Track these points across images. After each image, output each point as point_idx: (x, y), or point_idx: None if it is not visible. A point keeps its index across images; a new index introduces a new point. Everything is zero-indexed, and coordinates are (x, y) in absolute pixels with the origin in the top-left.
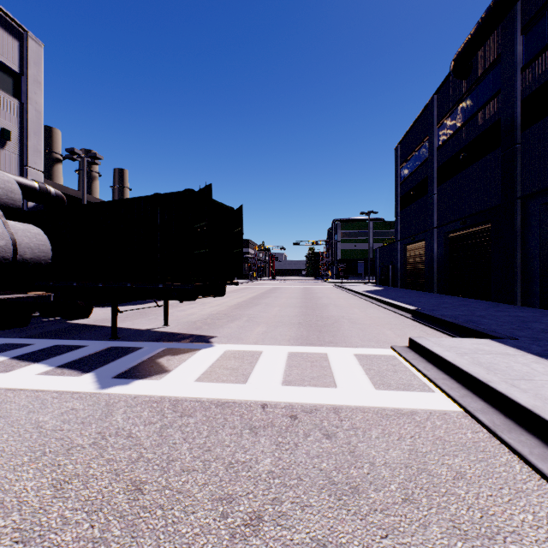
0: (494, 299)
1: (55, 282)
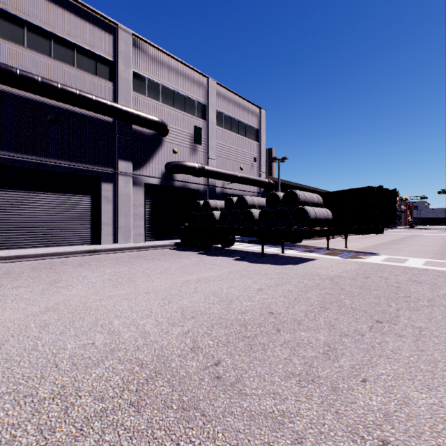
0: None
1: (299, 226)
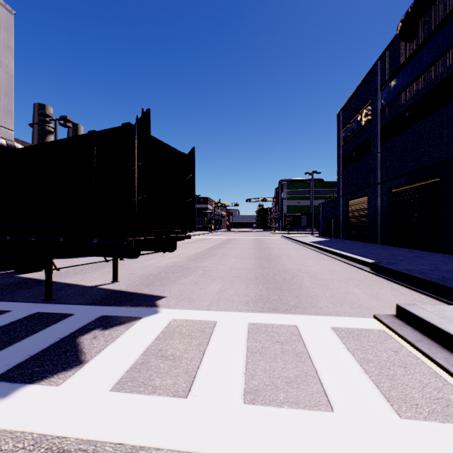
0: (444, 251)
1: None
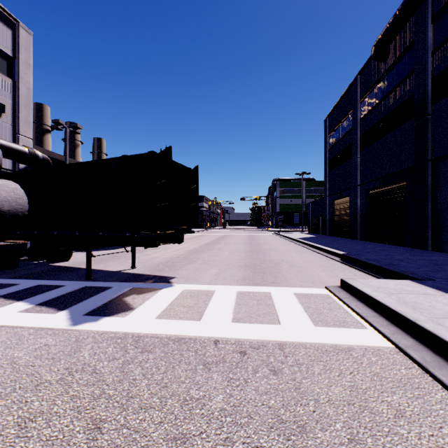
0: (408, 245)
1: (39, 231)
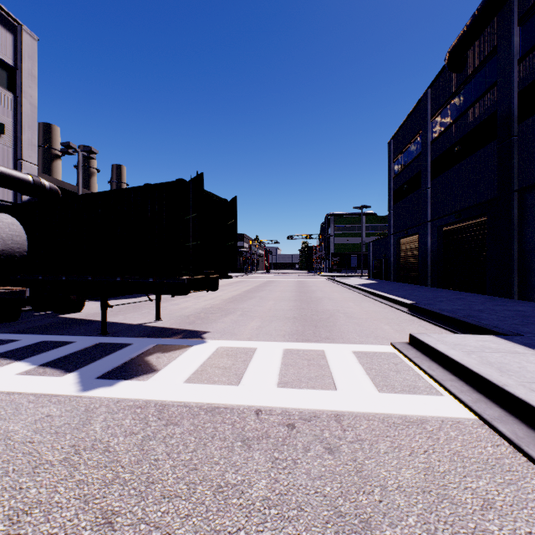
0: (490, 292)
1: (44, 276)
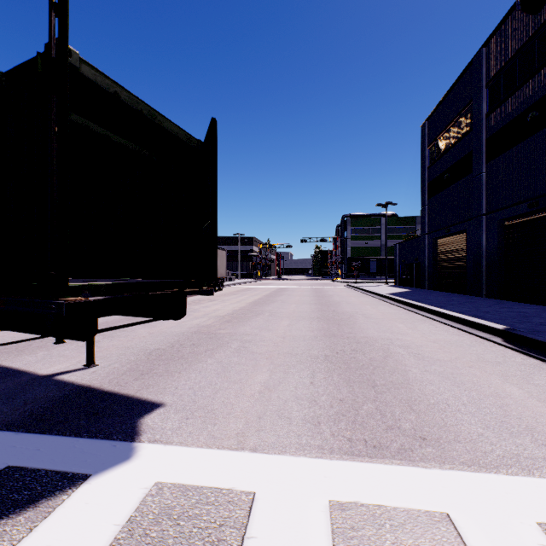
0: None
1: None
